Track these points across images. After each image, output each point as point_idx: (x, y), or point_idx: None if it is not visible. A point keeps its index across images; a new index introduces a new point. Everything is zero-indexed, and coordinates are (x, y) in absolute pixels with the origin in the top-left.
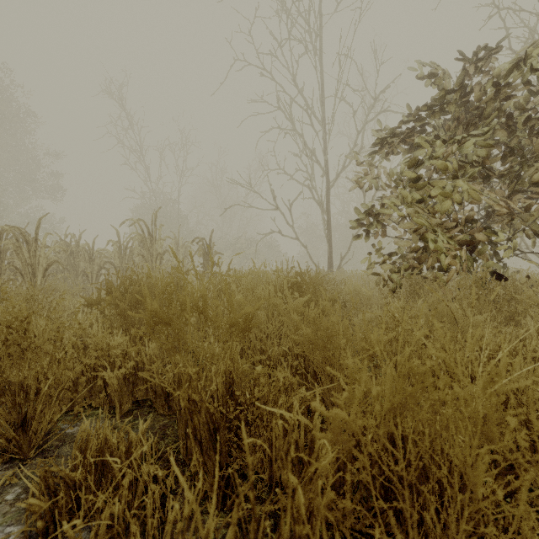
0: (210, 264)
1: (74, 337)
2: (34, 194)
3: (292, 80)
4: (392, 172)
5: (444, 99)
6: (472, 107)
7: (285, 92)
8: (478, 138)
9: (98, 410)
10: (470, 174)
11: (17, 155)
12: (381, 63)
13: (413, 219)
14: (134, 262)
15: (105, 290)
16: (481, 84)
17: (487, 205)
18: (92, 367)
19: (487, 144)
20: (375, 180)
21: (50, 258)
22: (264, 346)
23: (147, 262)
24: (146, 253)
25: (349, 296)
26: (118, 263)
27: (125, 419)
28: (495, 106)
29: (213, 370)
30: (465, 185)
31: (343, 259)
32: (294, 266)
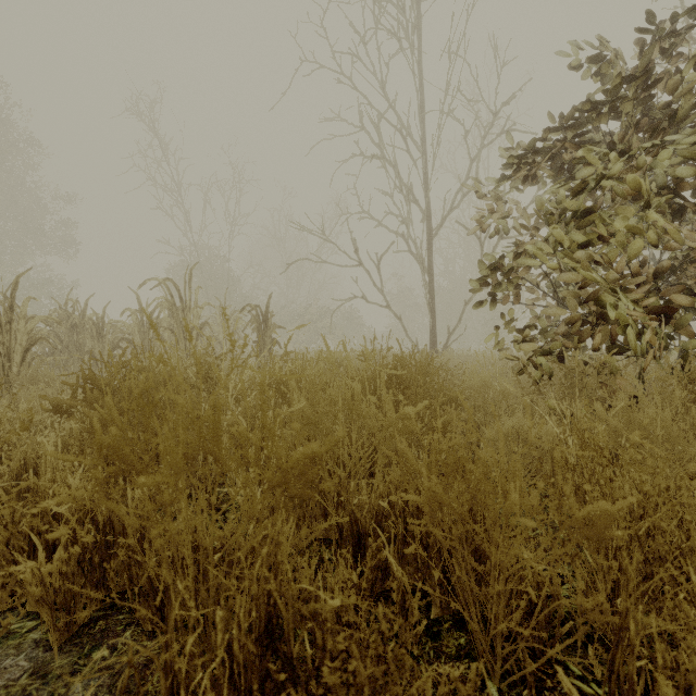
0: (266, 342)
1: (21, 468)
2: (37, 249)
3: (381, 88)
4: (537, 203)
5: (616, 92)
6: (650, 110)
7: (370, 105)
8: (679, 145)
9: (31, 620)
10: (657, 205)
11: (15, 197)
12: (503, 64)
13: (580, 271)
14: (162, 339)
15: (81, 386)
16: (666, 74)
17: (672, 254)
18: (26, 535)
19: (694, 154)
20: (503, 220)
21: (36, 333)
22: (344, 493)
23: (178, 339)
24: (177, 326)
25: (474, 393)
26: (138, 340)
27: (75, 647)
28: (693, 103)
29: (217, 619)
30: (657, 219)
31: (451, 335)
32: (391, 347)
